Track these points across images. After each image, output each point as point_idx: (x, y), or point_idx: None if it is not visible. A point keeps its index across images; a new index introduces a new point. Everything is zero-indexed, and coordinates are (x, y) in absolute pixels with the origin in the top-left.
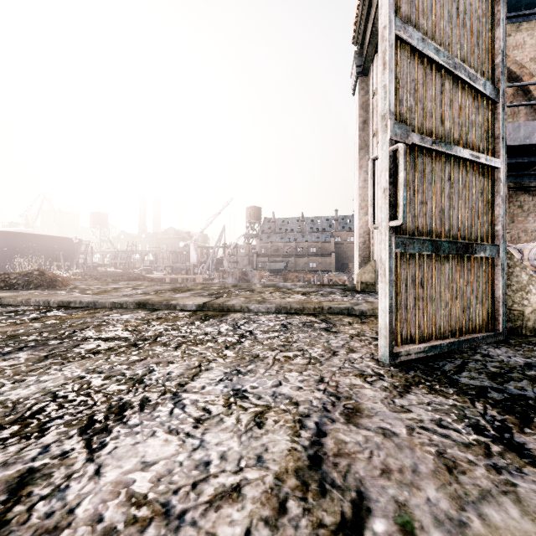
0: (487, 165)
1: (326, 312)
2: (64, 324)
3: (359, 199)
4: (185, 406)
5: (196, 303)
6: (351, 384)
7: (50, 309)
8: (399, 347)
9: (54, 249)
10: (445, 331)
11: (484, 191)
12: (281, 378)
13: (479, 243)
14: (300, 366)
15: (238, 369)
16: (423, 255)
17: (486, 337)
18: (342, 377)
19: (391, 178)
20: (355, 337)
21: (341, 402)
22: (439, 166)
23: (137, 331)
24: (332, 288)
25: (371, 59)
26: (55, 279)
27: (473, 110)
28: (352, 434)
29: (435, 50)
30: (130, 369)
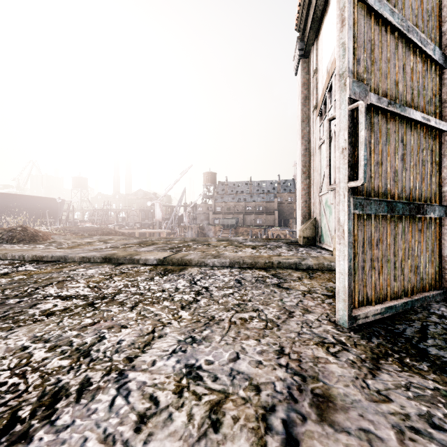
0: (435, 128)
1: (275, 267)
2: (30, 280)
3: (301, 165)
4: (129, 393)
5: (157, 258)
6: (314, 357)
7: (23, 263)
8: (355, 309)
9: (40, 208)
10: (398, 291)
11: (432, 153)
12: (238, 348)
13: (429, 204)
14: (257, 331)
15: (192, 336)
16: (378, 215)
17: (435, 295)
18: (302, 346)
19: (350, 138)
20: (307, 295)
21: (307, 385)
22: (393, 127)
23: (98, 287)
24: (278, 242)
25: (312, 43)
26: (36, 234)
27: (423, 75)
28: (330, 442)
29: (391, 11)
30: (79, 336)
